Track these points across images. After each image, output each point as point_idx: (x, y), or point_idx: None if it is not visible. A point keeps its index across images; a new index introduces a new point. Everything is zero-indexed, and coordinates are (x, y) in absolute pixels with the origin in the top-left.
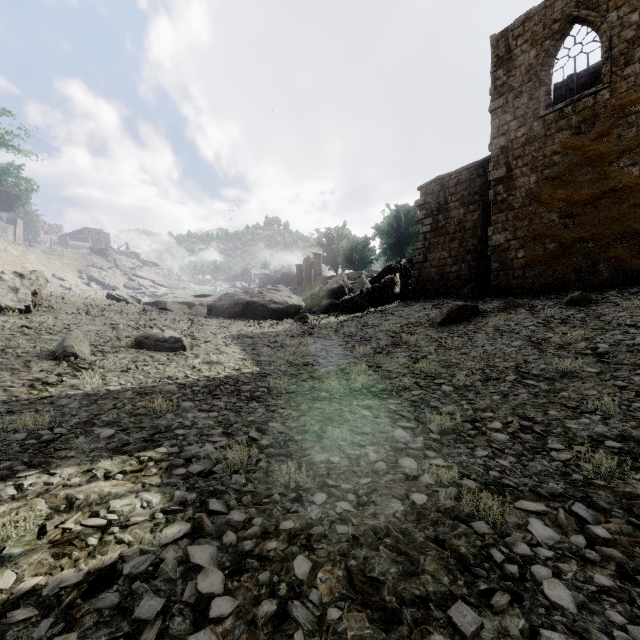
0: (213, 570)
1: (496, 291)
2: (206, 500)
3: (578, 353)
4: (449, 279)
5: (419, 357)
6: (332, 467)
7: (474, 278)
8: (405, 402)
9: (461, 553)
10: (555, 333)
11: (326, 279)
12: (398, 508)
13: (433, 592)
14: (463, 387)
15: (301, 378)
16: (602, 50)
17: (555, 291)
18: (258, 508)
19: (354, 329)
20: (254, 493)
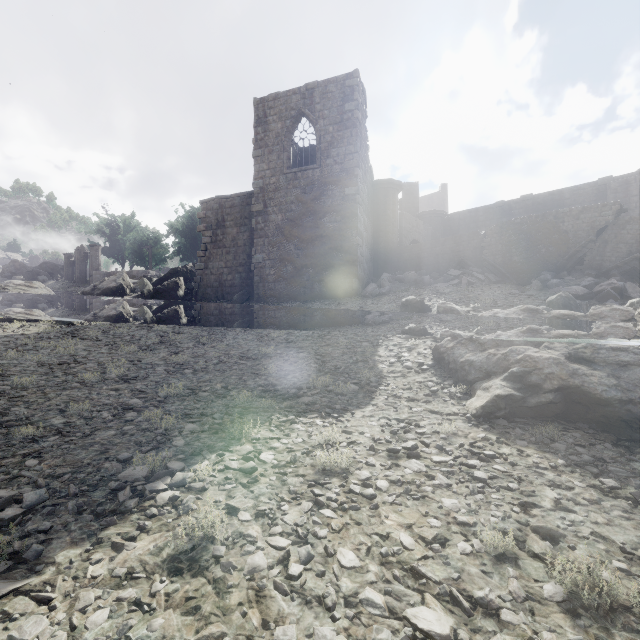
0: None
1: (257, 298)
2: None
3: (279, 342)
4: (226, 286)
5: (177, 351)
6: (69, 424)
7: (244, 287)
8: (151, 383)
9: (140, 441)
10: (275, 330)
11: (105, 275)
12: (112, 433)
13: (114, 455)
14: (200, 369)
15: (53, 375)
16: (317, 142)
17: (292, 300)
18: None
19: (126, 330)
20: None
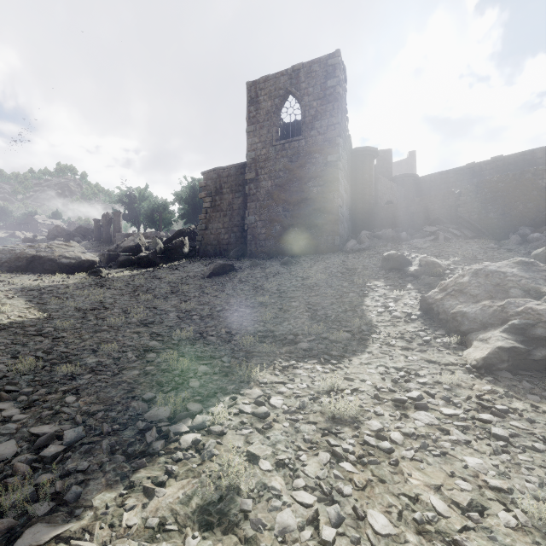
0: (12, 409)
1: (250, 254)
2: (2, 387)
3: (272, 293)
4: (223, 244)
5: (185, 299)
6: (100, 363)
7: (239, 244)
8: (165, 327)
9: (160, 381)
10: (268, 282)
11: (125, 236)
12: (136, 373)
13: (140, 394)
14: (206, 316)
15: (87, 319)
16: (302, 116)
17: (280, 256)
18: (43, 386)
19: (143, 281)
20: (40, 381)
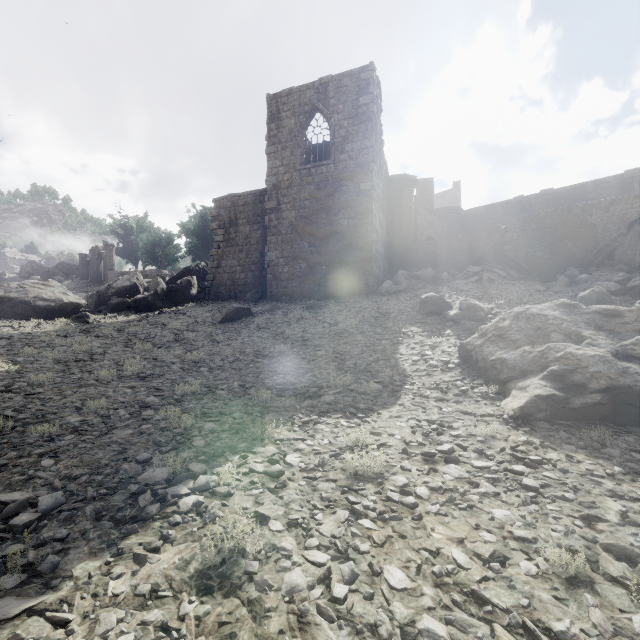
0: None
1: (270, 297)
2: None
3: (295, 340)
4: (239, 284)
5: (192, 349)
6: (85, 423)
7: (257, 285)
8: (167, 381)
9: (158, 441)
10: (290, 328)
11: (119, 275)
12: (129, 432)
13: (133, 455)
14: (216, 367)
15: (69, 372)
16: (331, 137)
17: (306, 299)
18: (13, 449)
19: (141, 328)
20: (10, 443)
